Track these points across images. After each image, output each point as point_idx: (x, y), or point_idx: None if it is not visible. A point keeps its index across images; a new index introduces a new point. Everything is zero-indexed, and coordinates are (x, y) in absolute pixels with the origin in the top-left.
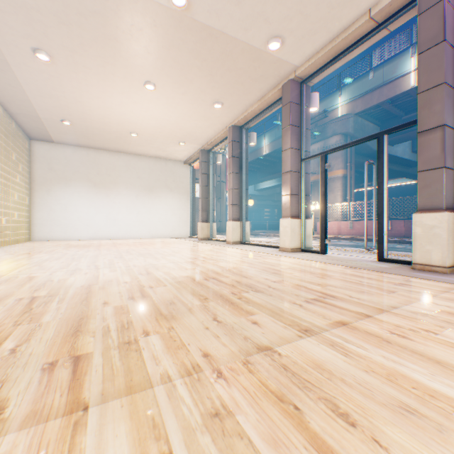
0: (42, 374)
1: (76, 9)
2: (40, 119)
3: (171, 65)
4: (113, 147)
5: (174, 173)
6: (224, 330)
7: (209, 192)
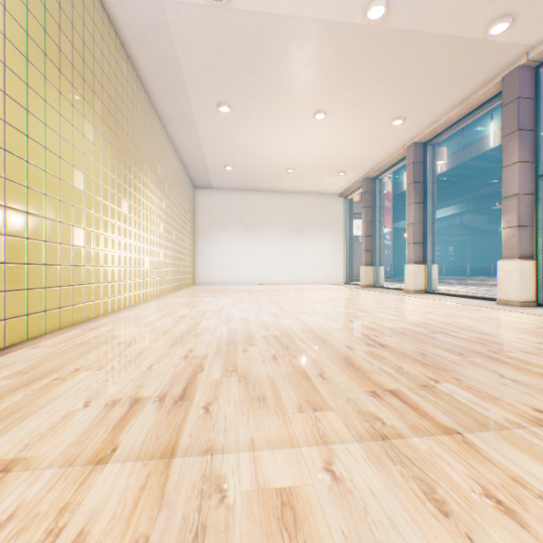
0: (377, 399)
1: (264, 56)
2: (206, 168)
3: (348, 87)
4: (264, 187)
5: (327, 209)
6: (530, 389)
7: (374, 229)
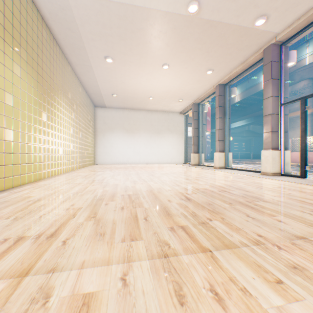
0: (172, 232)
1: (131, 30)
2: (101, 95)
3: (181, 51)
4: (137, 107)
5: (173, 120)
6: (260, 223)
7: (198, 132)
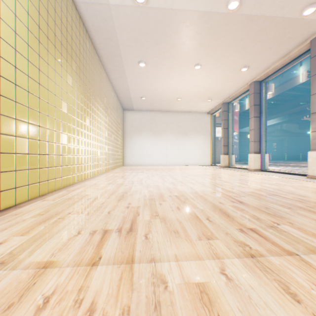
0: (243, 234)
1: (166, 33)
2: (130, 99)
3: (215, 50)
4: (163, 109)
5: (200, 121)
6: None
7: (229, 133)
